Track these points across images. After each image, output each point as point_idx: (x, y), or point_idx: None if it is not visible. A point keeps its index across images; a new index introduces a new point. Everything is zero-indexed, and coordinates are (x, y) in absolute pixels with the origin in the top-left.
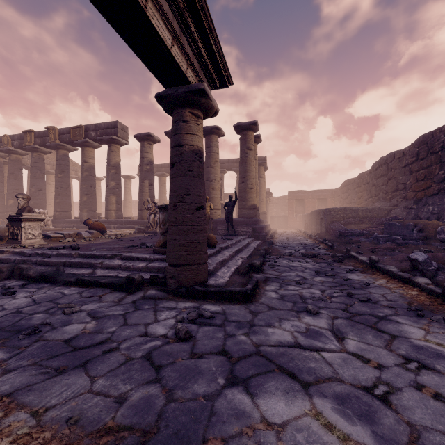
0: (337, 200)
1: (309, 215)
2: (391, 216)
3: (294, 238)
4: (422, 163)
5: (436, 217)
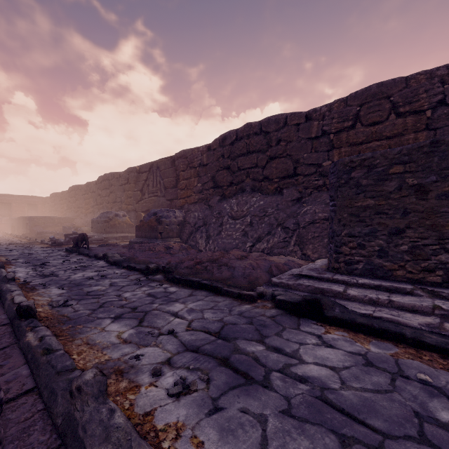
0: (47, 207)
1: (17, 220)
2: (74, 222)
3: (1, 239)
4: (87, 196)
5: (88, 224)
